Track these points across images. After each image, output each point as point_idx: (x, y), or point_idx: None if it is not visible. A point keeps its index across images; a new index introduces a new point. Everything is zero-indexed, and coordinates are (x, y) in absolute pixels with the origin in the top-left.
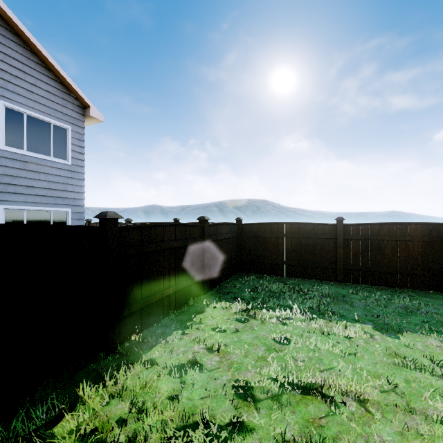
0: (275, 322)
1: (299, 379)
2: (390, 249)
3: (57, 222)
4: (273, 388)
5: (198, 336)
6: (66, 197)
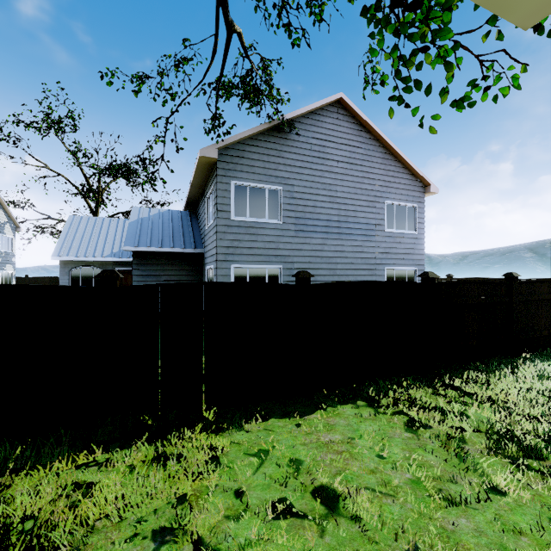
0: None
1: None
2: None
3: (409, 278)
4: None
5: None
6: (414, 259)
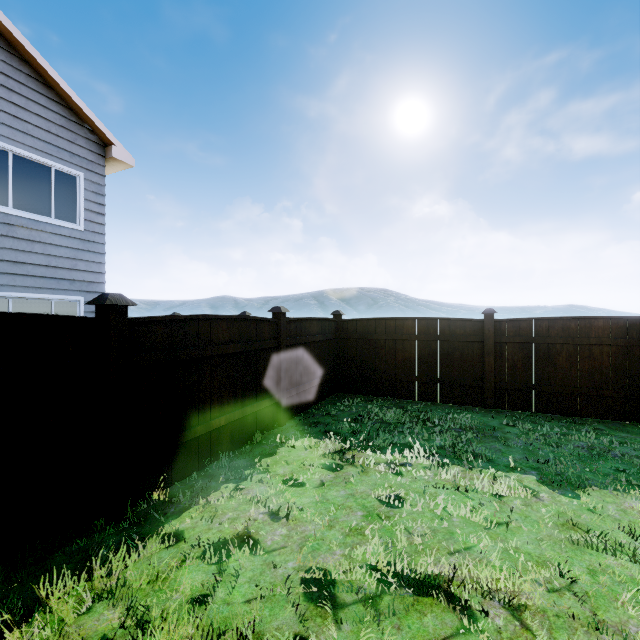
0: (384, 471)
1: (412, 568)
2: (566, 358)
3: None
4: (369, 584)
5: (259, 492)
6: (76, 279)
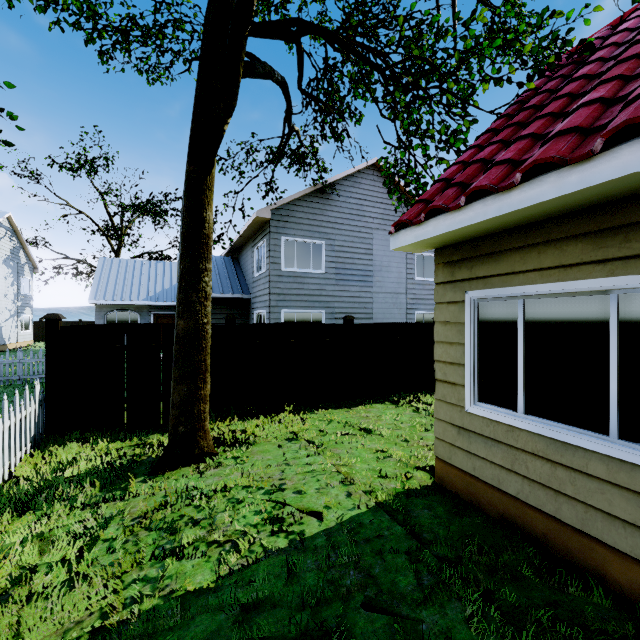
0: None
1: None
2: None
3: None
4: None
5: None
6: None
